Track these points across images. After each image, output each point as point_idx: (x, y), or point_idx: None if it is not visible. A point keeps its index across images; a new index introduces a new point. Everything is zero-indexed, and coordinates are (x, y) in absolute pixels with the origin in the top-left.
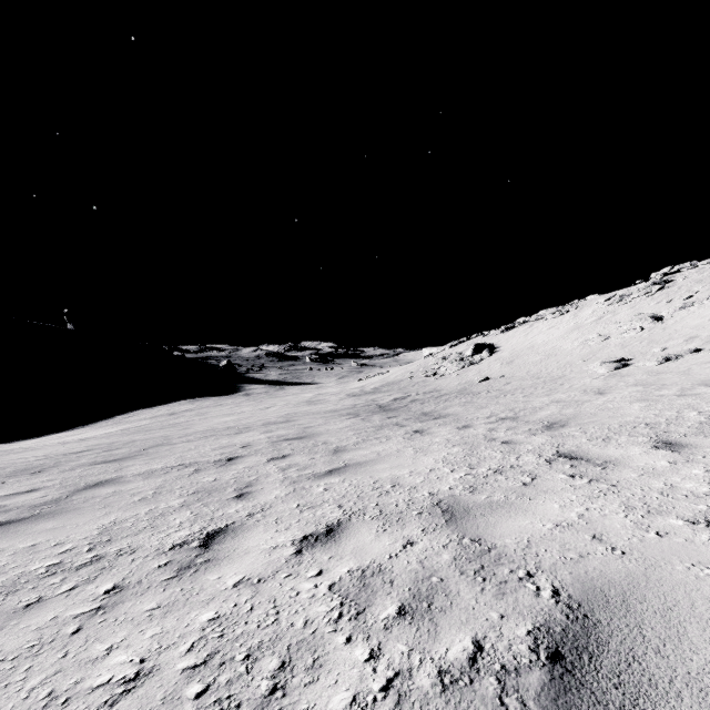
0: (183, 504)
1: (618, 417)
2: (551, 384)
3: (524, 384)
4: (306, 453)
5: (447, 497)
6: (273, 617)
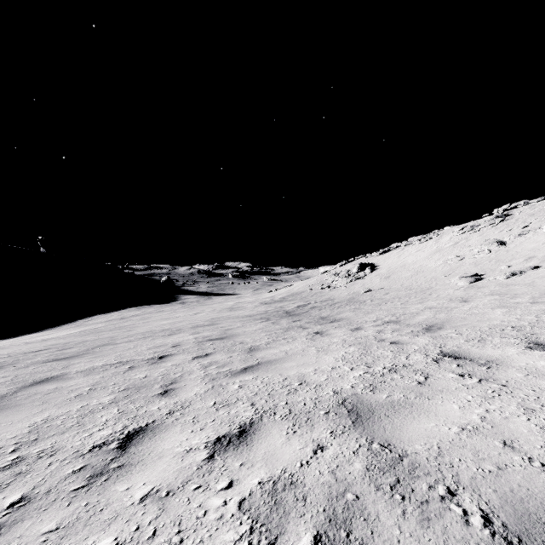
0: (113, 400)
1: (486, 321)
2: (422, 294)
3: (399, 294)
4: (226, 351)
5: (350, 396)
6: None
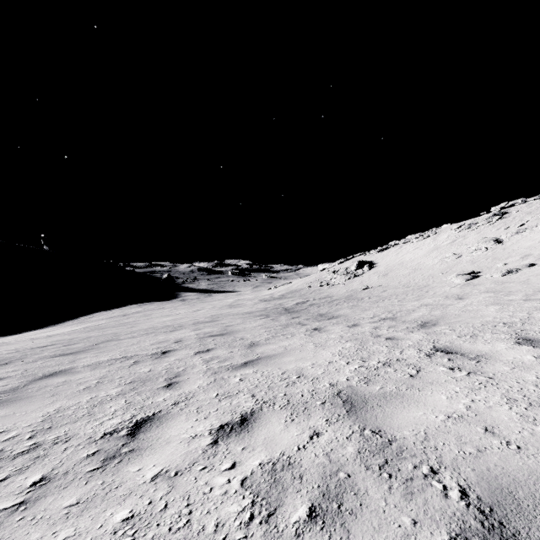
0: (120, 392)
1: (479, 318)
2: (419, 291)
3: (397, 291)
4: (226, 347)
5: (346, 388)
6: (185, 518)
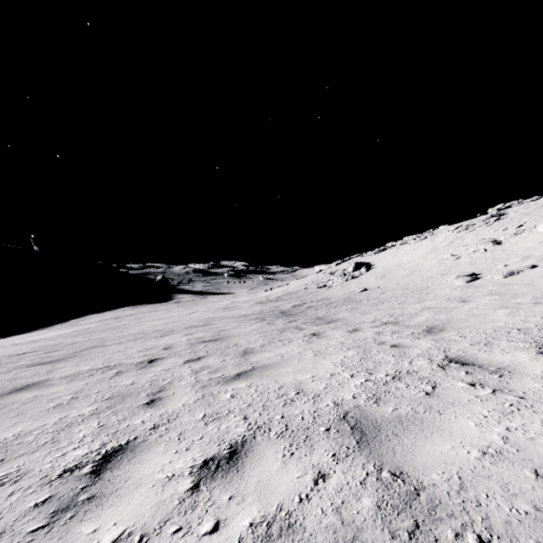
0: (94, 411)
1: (489, 323)
2: (419, 293)
3: (396, 293)
4: (219, 355)
5: (353, 408)
6: None
